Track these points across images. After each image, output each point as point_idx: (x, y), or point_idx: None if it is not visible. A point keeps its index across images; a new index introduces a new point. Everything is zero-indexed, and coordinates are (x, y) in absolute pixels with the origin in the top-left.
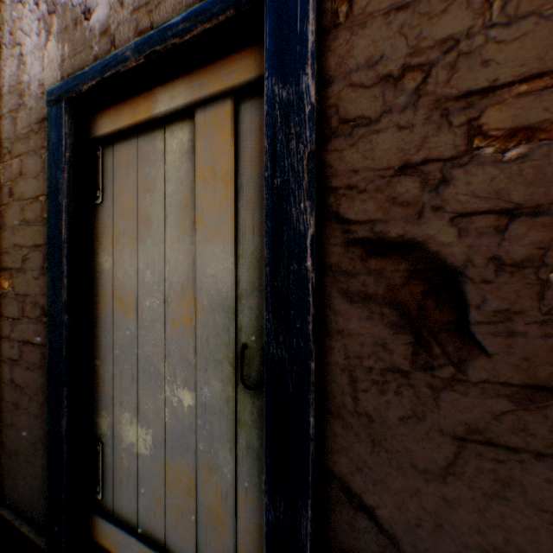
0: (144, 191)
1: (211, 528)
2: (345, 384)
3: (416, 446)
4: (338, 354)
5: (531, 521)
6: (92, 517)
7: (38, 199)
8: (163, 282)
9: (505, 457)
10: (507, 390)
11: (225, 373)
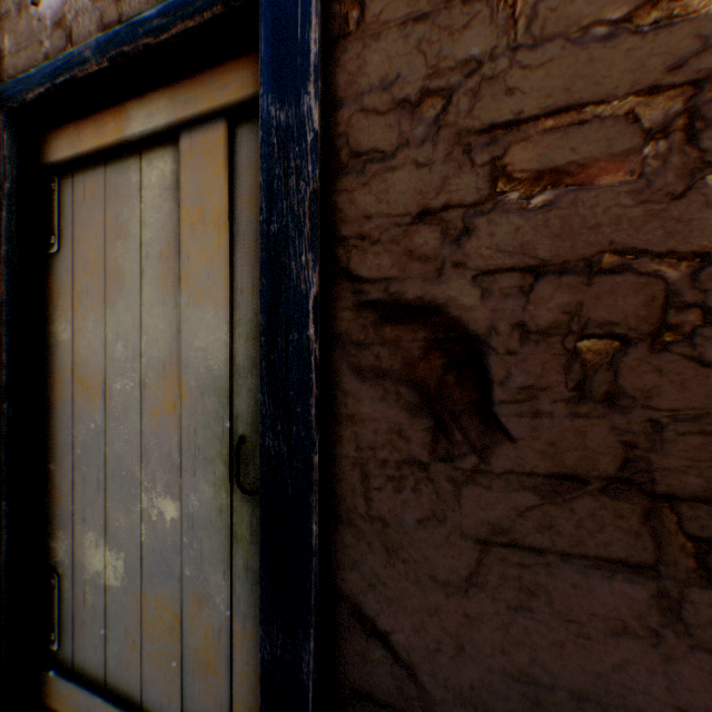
0: (115, 237)
1: (200, 676)
2: (356, 482)
3: (436, 554)
4: (348, 445)
5: (559, 634)
6: (45, 675)
7: None
8: (140, 357)
9: (531, 561)
10: (534, 482)
11: (217, 475)
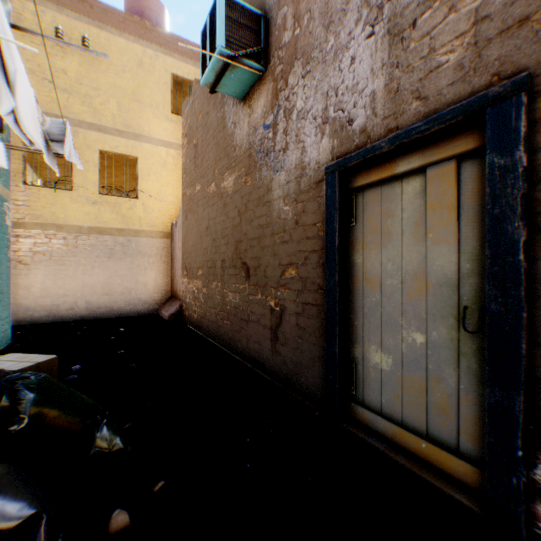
0: (386, 217)
1: (437, 415)
2: None
3: None
4: None
5: None
6: (349, 403)
7: (314, 225)
8: (400, 270)
9: None
10: None
11: (449, 323)
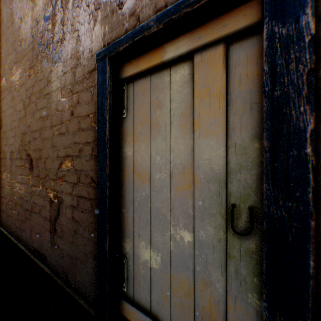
0: (155, 108)
1: None
2: None
3: None
4: None
5: None
6: (120, 300)
7: (88, 116)
8: (169, 163)
9: None
10: None
11: (217, 222)
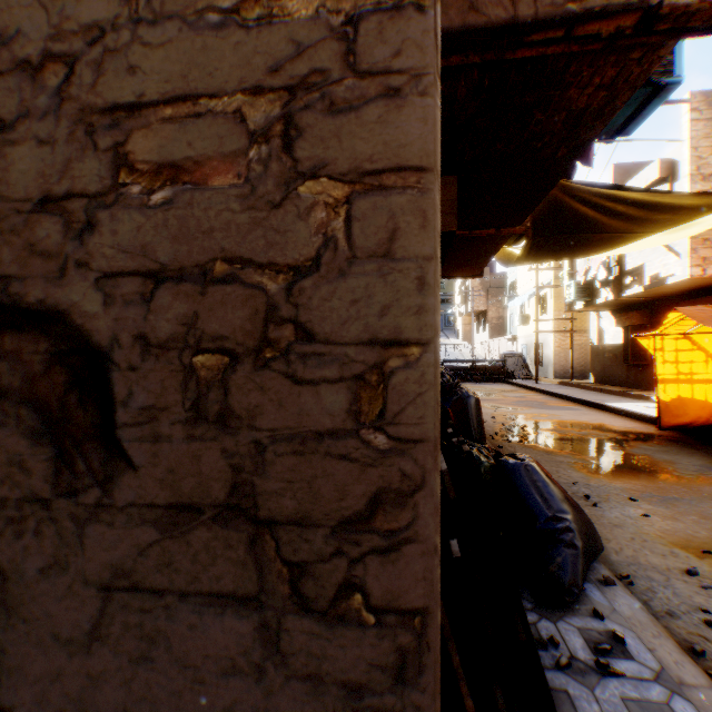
0: None
1: None
2: None
3: (61, 607)
4: None
5: (178, 683)
6: None
7: None
8: None
9: (152, 604)
10: (155, 514)
11: None
